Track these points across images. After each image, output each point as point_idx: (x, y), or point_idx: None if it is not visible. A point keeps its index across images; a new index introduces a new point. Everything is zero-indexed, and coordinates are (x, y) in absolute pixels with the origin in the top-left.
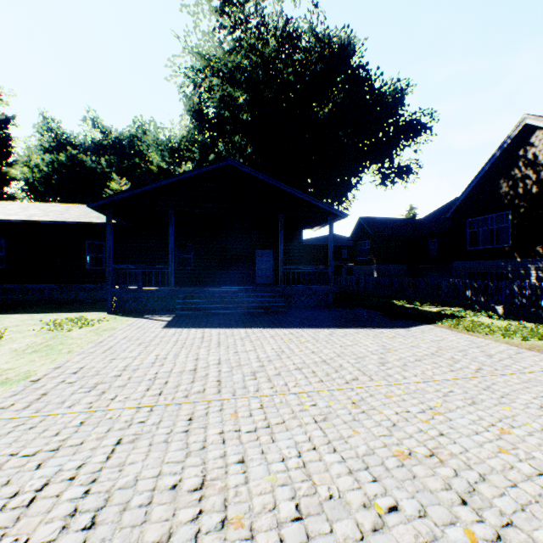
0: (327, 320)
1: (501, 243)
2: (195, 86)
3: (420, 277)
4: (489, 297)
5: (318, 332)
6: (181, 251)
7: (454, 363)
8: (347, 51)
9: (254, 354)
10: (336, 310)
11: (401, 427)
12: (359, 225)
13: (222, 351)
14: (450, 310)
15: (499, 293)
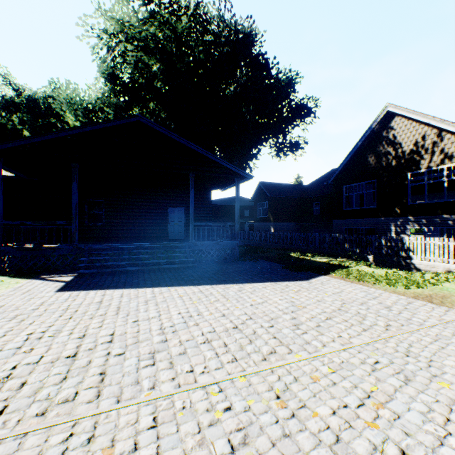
0: (235, 274)
1: (367, 205)
2: (109, 50)
3: (306, 232)
4: (362, 248)
5: (228, 288)
6: (96, 208)
7: (363, 320)
8: (250, 38)
9: (157, 322)
10: (243, 263)
11: (349, 443)
12: (259, 188)
13: (119, 321)
14: (336, 260)
15: (370, 245)
